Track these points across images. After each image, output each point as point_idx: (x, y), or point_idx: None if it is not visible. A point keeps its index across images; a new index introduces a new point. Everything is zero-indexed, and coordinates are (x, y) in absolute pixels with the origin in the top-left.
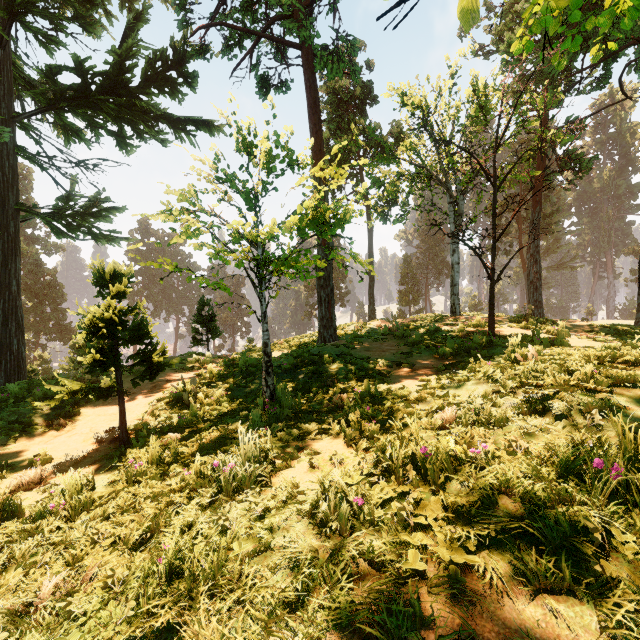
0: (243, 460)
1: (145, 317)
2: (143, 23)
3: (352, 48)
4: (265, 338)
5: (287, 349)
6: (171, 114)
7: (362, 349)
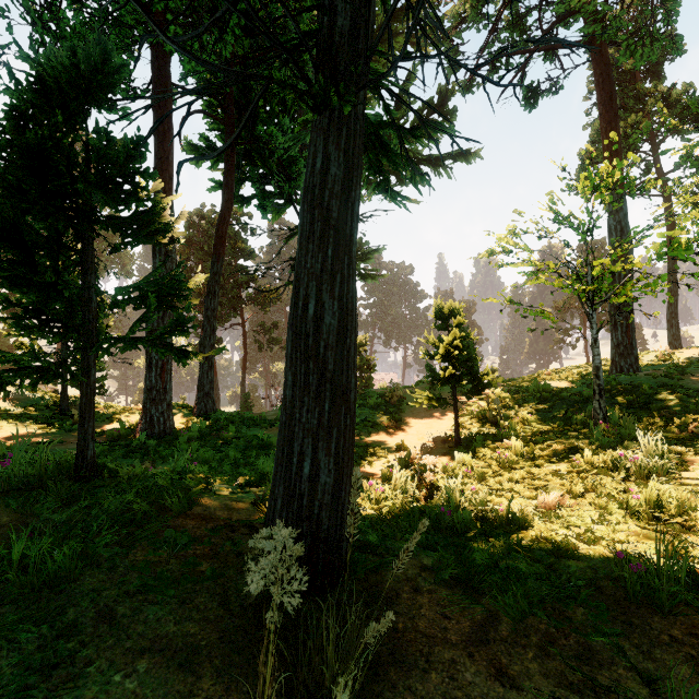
0: (645, 455)
1: (468, 343)
2: (412, 81)
3: (669, 16)
4: (596, 362)
5: (560, 380)
6: (433, 155)
7: (695, 381)
